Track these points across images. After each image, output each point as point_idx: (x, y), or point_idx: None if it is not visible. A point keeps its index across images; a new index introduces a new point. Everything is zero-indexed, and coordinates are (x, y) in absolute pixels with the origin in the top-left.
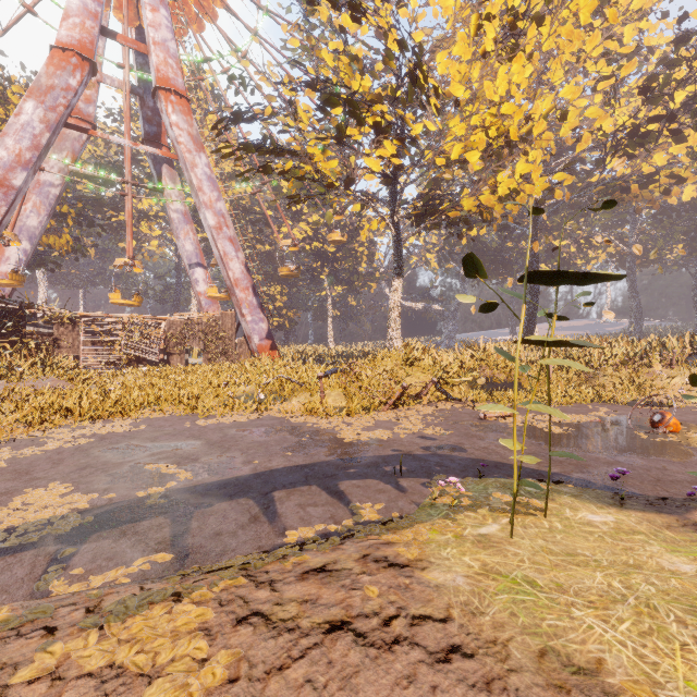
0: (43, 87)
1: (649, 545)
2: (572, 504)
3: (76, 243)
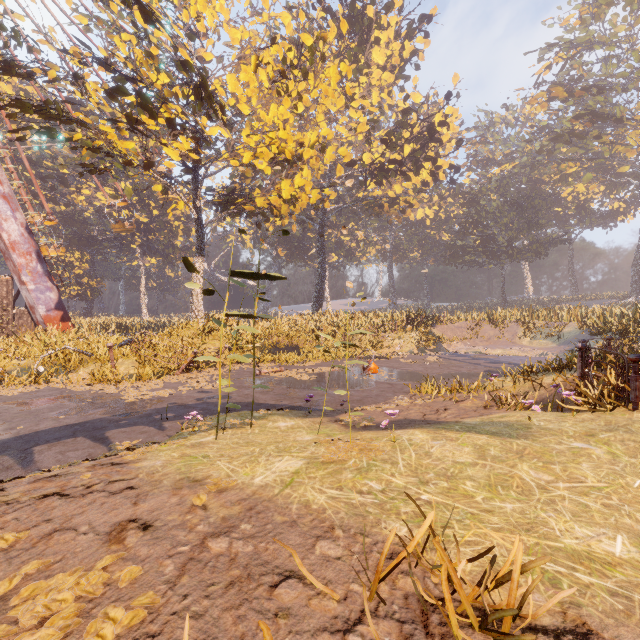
0: None
1: (300, 432)
2: (276, 420)
3: None
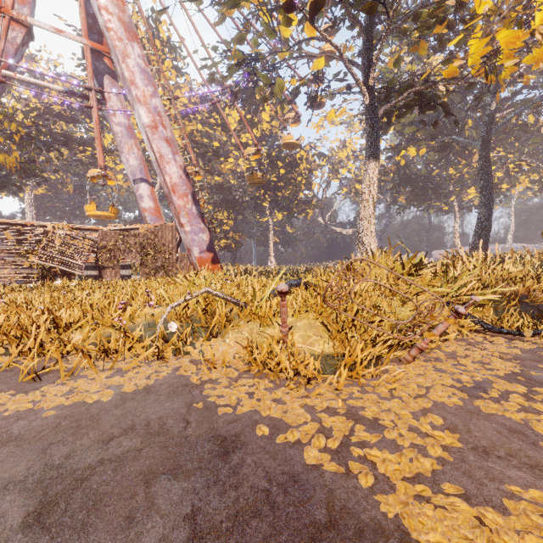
0: None
1: None
2: None
3: (33, 165)
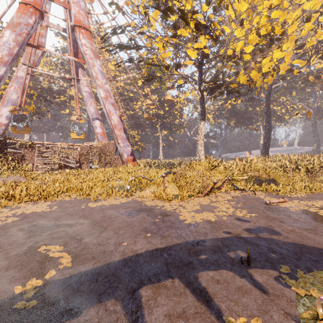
0: (14, 23)
1: None
2: None
3: (38, 109)
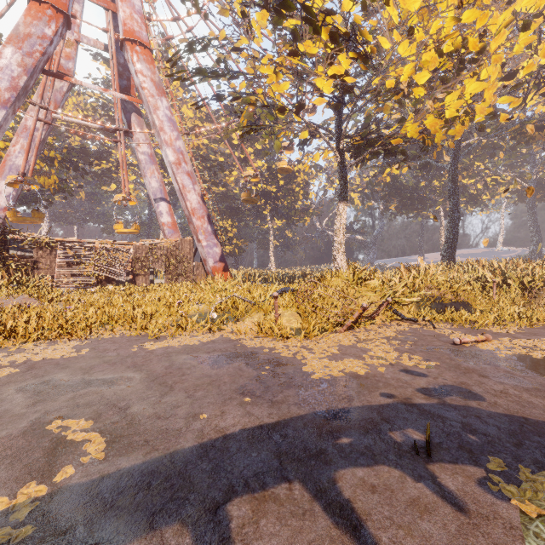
0: (20, 35)
1: None
2: None
3: (64, 183)
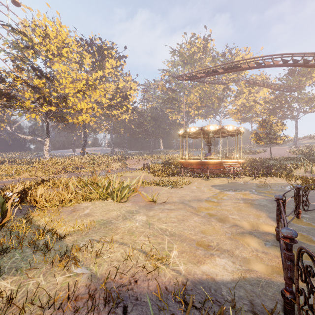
0: None
1: None
2: None
3: None
